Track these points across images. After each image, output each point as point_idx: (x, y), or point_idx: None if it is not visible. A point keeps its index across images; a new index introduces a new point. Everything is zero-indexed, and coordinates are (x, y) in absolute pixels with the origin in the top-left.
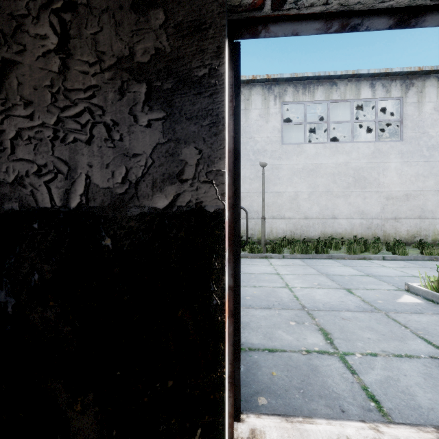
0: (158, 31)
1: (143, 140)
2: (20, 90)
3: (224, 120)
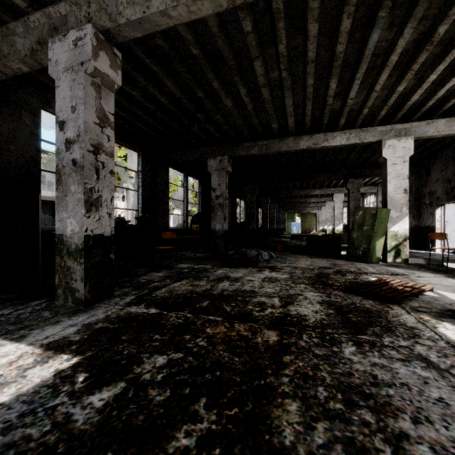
0: (431, 209)
1: (431, 220)
2: (424, 215)
3: (435, 218)
